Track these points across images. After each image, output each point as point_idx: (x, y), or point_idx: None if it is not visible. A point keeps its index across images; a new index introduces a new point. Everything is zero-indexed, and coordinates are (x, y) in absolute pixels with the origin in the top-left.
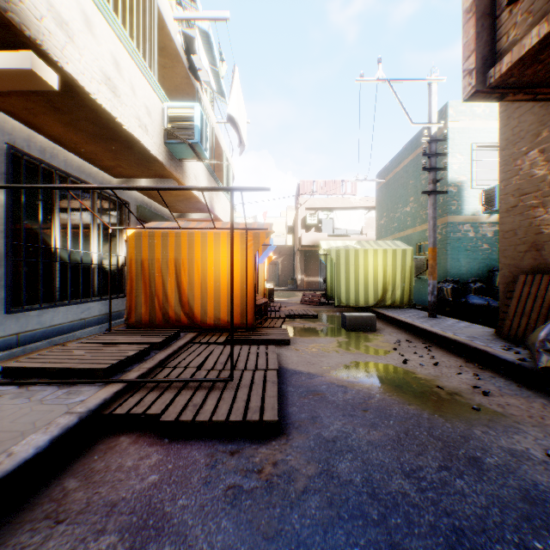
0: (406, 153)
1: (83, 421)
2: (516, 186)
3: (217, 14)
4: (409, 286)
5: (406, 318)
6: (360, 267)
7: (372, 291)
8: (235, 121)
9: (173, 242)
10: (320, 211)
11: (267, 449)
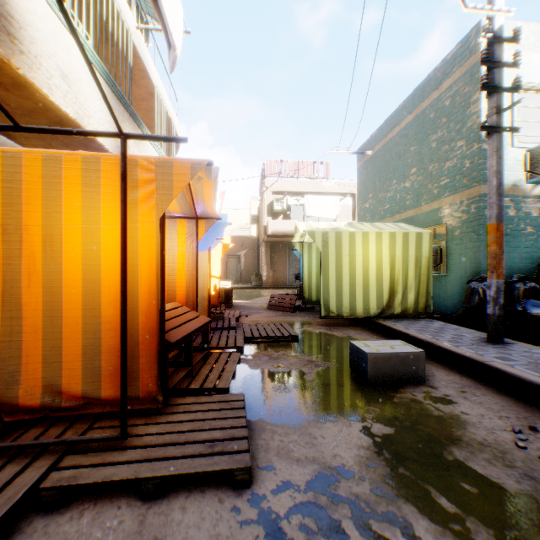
0: (405, 112)
1: None
2: None
3: None
4: (426, 286)
5: (456, 346)
6: (357, 259)
7: (374, 294)
8: None
9: None
10: (288, 196)
11: None
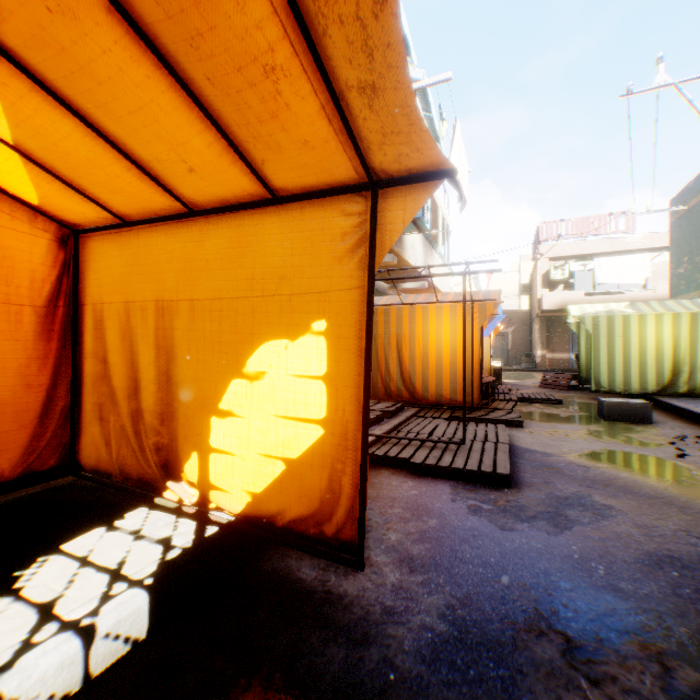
0: None
1: None
2: None
3: (439, 77)
4: None
5: None
6: (631, 339)
7: (652, 373)
8: (456, 179)
9: (394, 318)
10: (571, 261)
11: (500, 493)
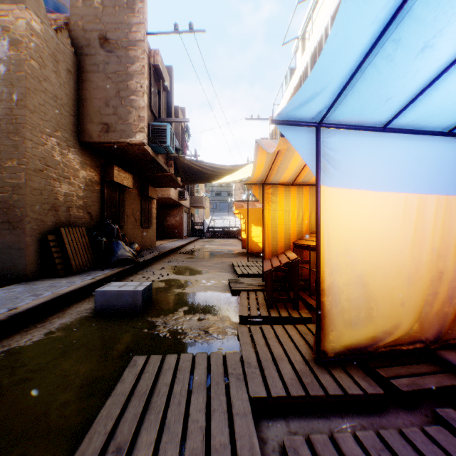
0: None
1: None
2: (44, 155)
3: None
4: None
5: (17, 306)
6: None
7: None
8: None
9: None
10: None
11: None
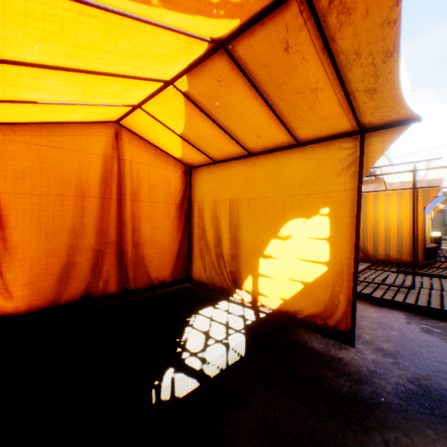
0: None
1: None
2: None
3: None
4: None
5: None
6: None
7: None
8: None
9: None
10: None
11: (446, 324)
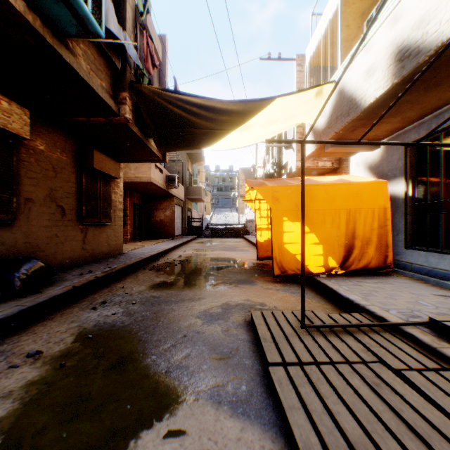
0: None
1: (358, 306)
2: None
3: None
4: None
5: None
6: None
7: None
8: None
9: None
10: None
11: None
